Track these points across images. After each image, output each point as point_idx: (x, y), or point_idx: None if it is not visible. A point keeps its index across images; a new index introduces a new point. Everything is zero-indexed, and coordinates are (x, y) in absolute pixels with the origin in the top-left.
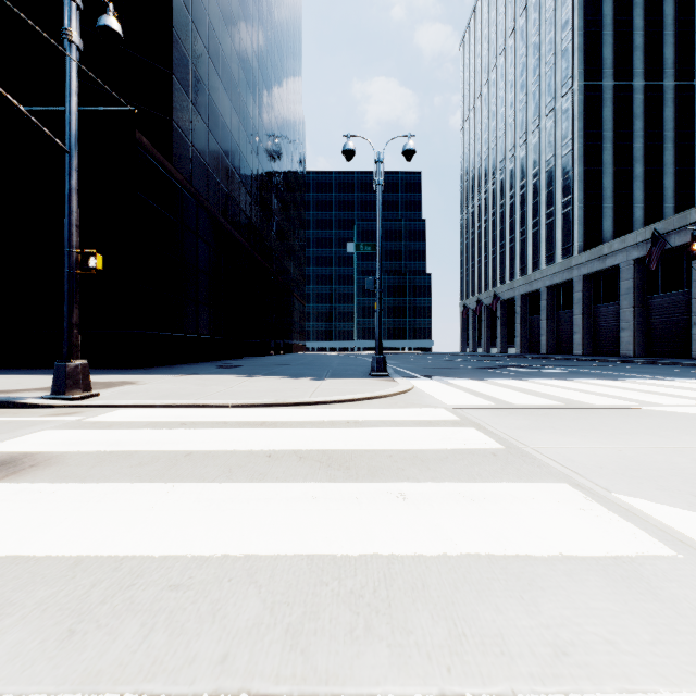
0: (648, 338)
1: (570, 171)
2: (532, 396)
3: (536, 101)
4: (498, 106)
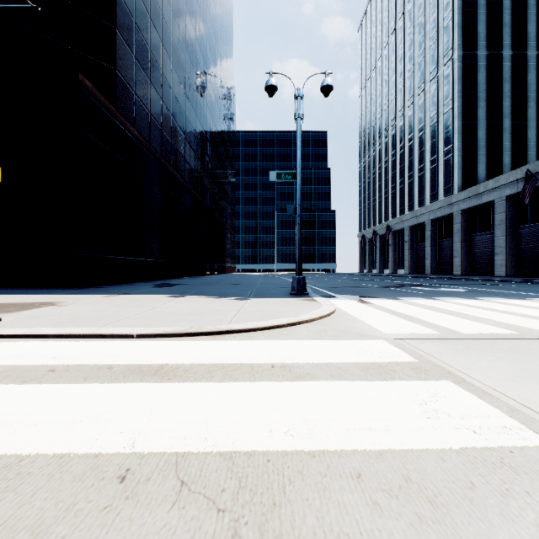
0: (518, 261)
1: (451, 125)
2: (467, 320)
3: (422, 70)
4: (390, 75)
